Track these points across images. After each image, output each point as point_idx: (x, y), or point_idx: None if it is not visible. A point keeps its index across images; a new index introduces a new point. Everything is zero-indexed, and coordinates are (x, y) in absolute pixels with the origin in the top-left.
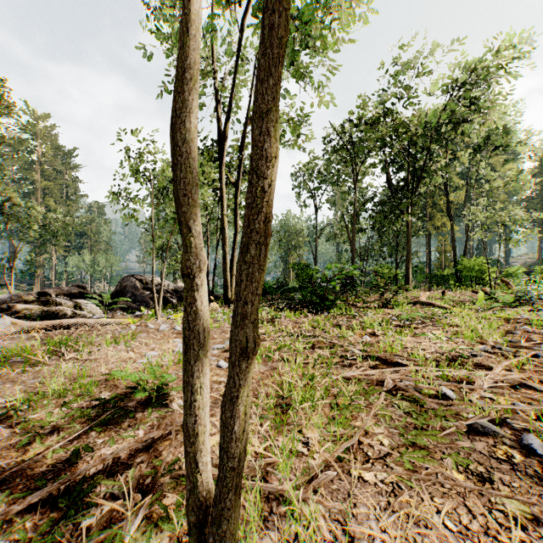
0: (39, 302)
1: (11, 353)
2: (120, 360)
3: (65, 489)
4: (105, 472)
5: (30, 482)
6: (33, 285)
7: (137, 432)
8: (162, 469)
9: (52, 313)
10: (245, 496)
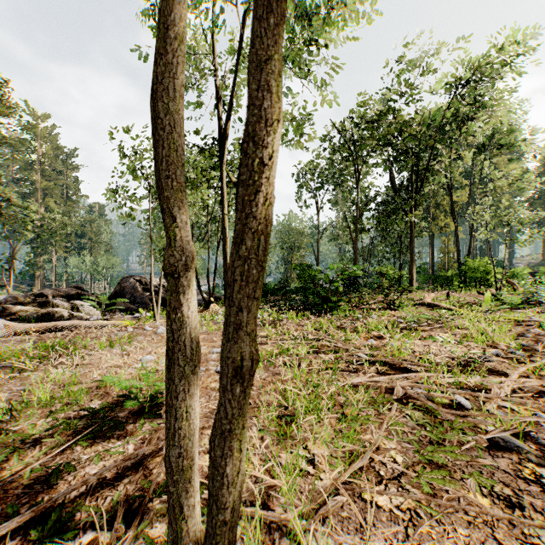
0: (35, 303)
1: (0, 357)
2: (115, 364)
3: (41, 517)
4: (88, 495)
5: (3, 507)
6: (33, 286)
7: (126, 447)
8: (151, 493)
9: (48, 315)
10: (243, 529)
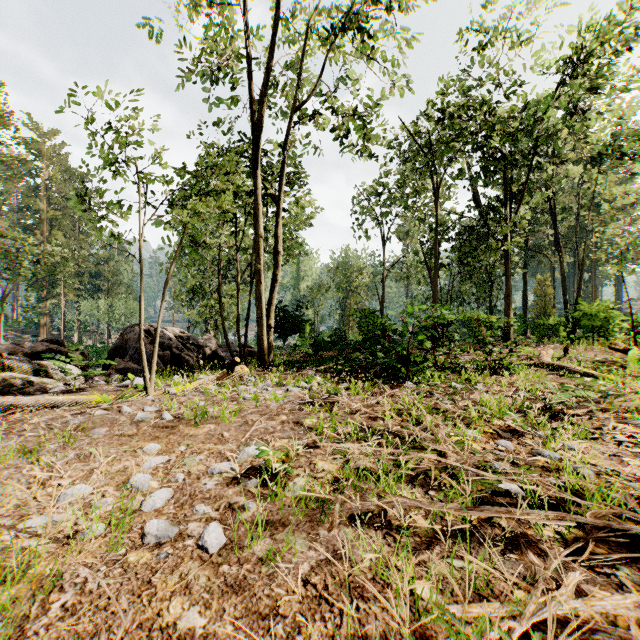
0: None
1: None
2: None
3: None
4: None
5: None
6: (39, 336)
7: None
8: None
9: None
10: None
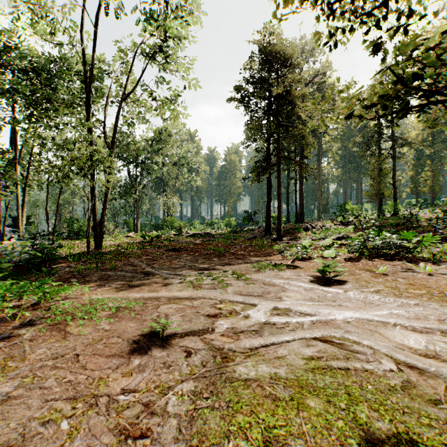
0: None
1: None
2: None
3: None
4: None
5: None
6: None
7: None
8: None
9: None
10: None
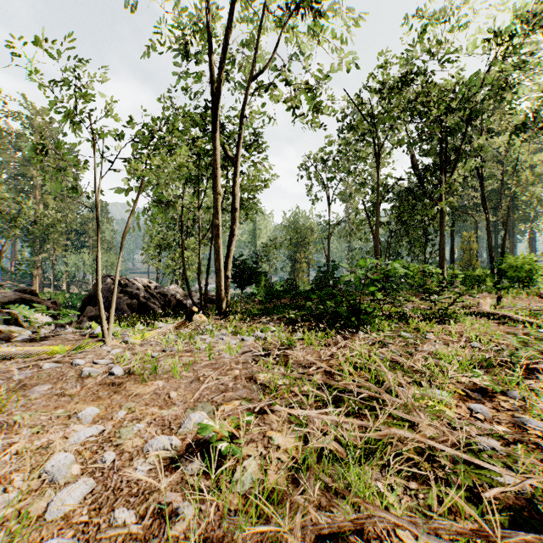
0: None
1: None
2: None
3: None
4: None
5: None
6: (32, 285)
7: None
8: None
9: None
10: None
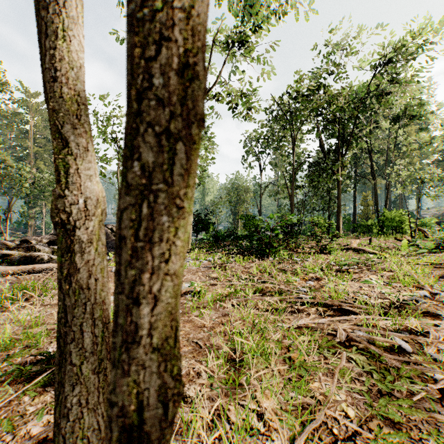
0: (20, 248)
1: None
2: None
3: None
4: None
5: None
6: (27, 233)
7: None
8: None
9: (30, 258)
10: None
